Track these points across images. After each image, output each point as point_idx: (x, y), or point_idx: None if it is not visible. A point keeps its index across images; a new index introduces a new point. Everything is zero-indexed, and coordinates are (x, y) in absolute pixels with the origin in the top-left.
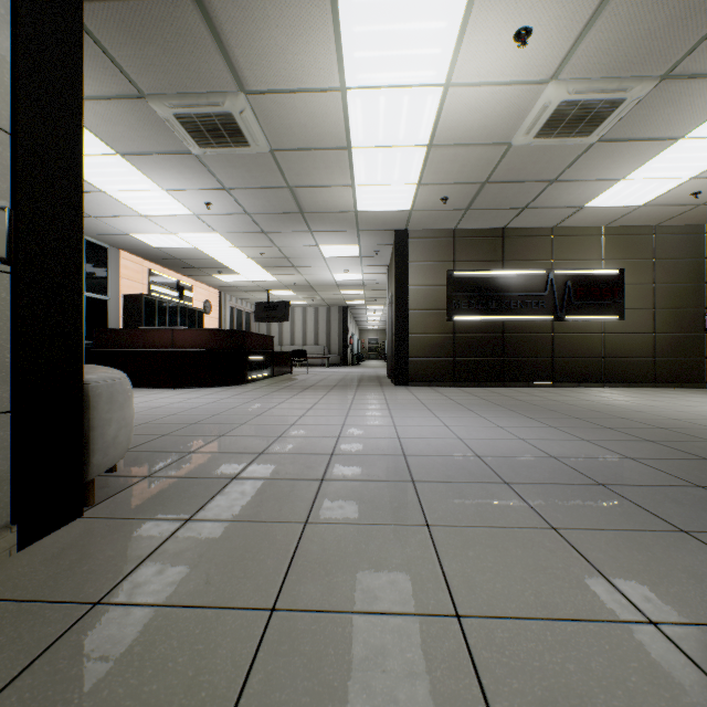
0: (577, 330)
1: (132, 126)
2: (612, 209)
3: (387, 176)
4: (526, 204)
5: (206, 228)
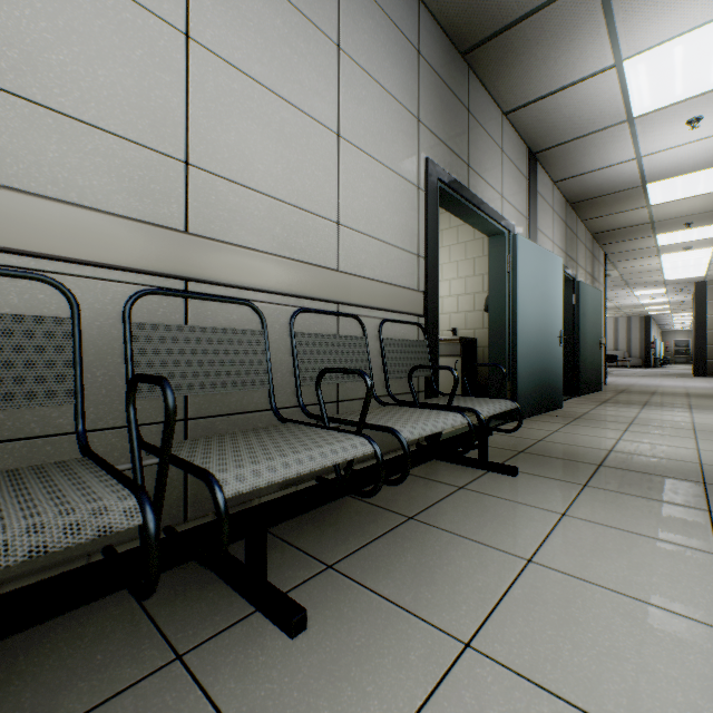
0: None
1: None
2: None
3: (684, 271)
4: None
5: None
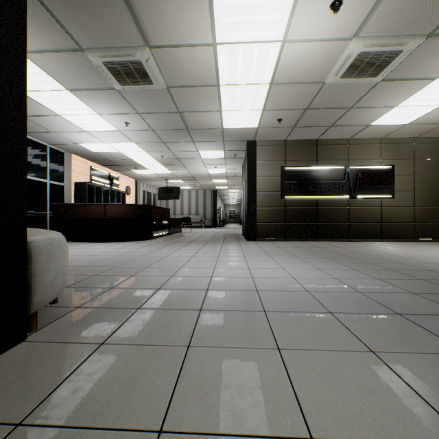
0: (364, 205)
1: (75, 70)
2: (388, 126)
3: (242, 104)
4: (332, 123)
5: (126, 139)
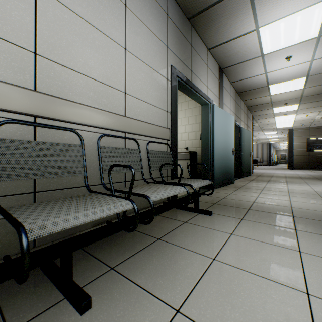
0: None
1: None
2: None
3: (284, 124)
4: None
5: None
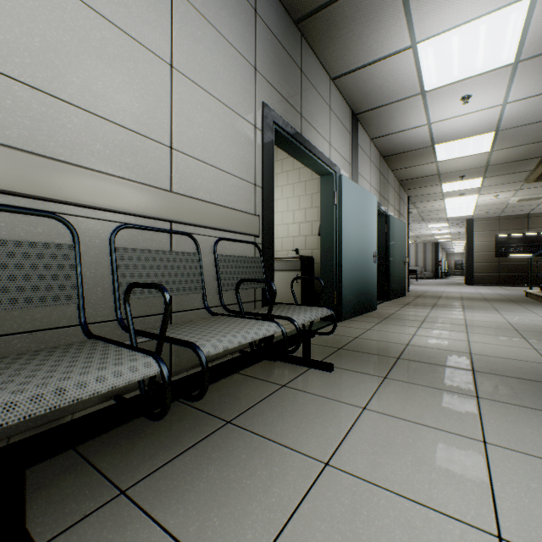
0: None
1: None
2: None
3: (459, 211)
4: (532, 208)
5: None
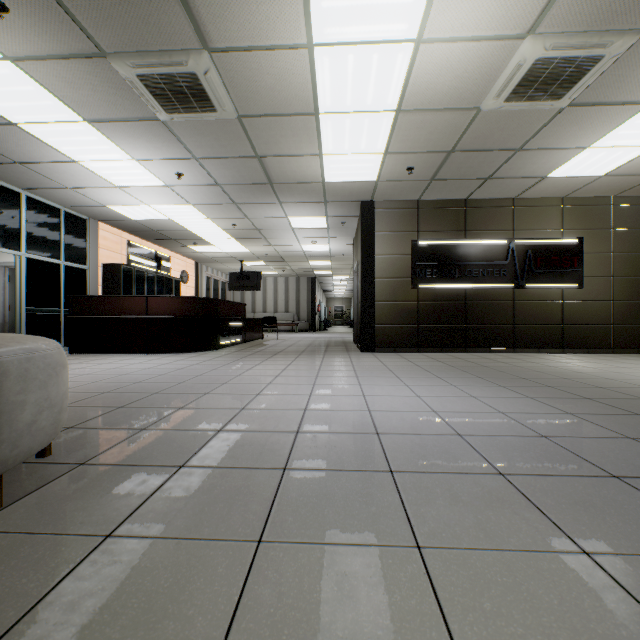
0: (537, 298)
1: (96, 89)
2: (573, 179)
3: (354, 144)
4: (489, 175)
5: (179, 199)
